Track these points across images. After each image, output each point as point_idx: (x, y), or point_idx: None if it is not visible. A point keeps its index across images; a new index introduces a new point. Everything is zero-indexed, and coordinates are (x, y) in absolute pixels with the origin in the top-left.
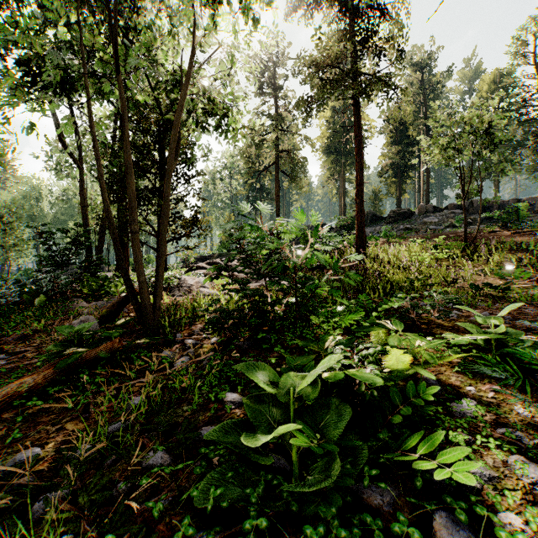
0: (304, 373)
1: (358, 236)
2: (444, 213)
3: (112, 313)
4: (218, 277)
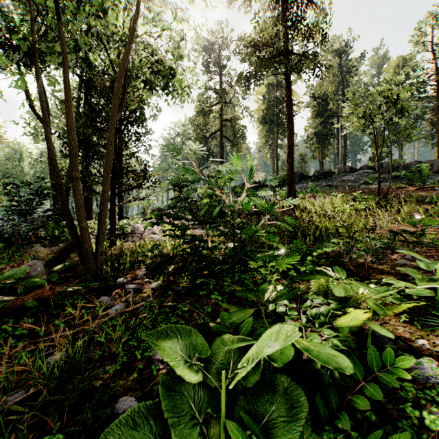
0: (240, 336)
1: (289, 191)
2: (359, 172)
3: (59, 258)
4: (159, 223)
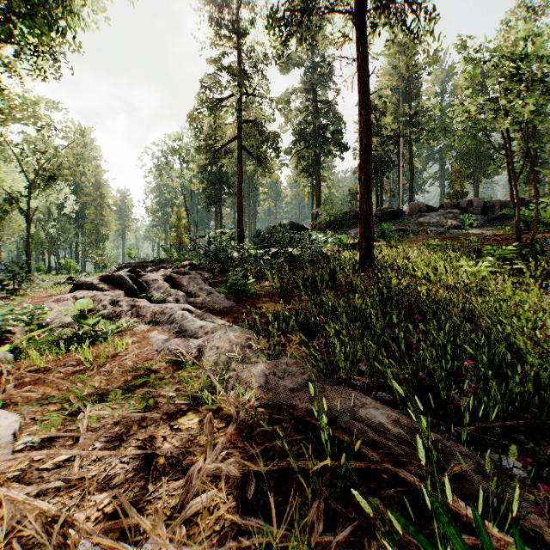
0: None
1: (363, 234)
2: (440, 212)
3: None
4: None
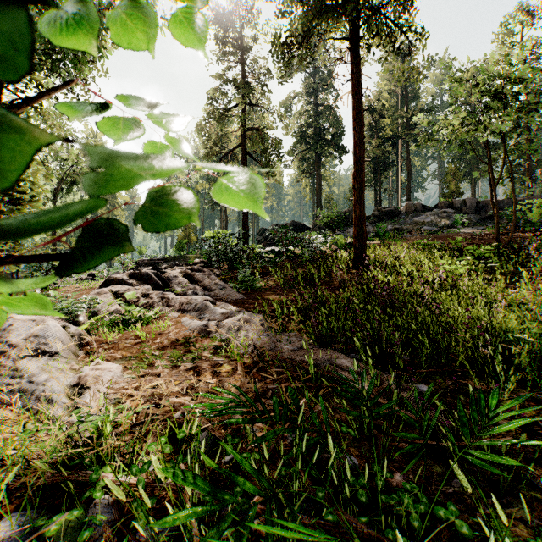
0: None
1: (357, 235)
2: (435, 212)
3: None
4: None
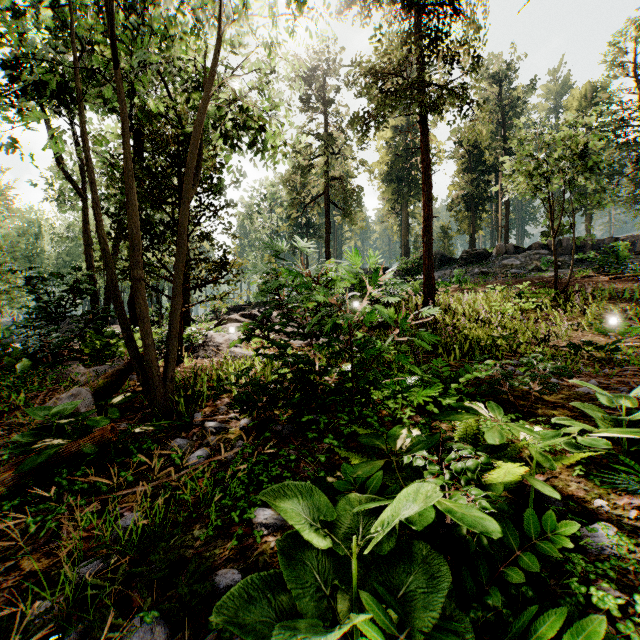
0: (370, 496)
1: (426, 282)
2: (527, 253)
3: (112, 384)
4: (249, 339)
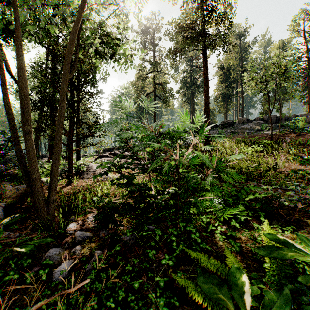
0: None
1: (206, 136)
2: (253, 122)
3: (17, 201)
4: (107, 173)
